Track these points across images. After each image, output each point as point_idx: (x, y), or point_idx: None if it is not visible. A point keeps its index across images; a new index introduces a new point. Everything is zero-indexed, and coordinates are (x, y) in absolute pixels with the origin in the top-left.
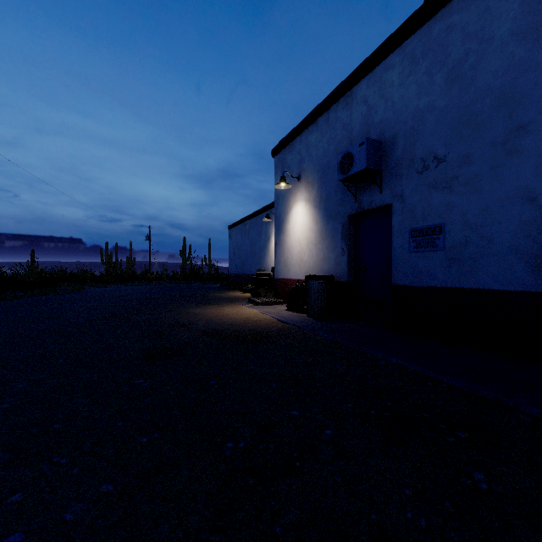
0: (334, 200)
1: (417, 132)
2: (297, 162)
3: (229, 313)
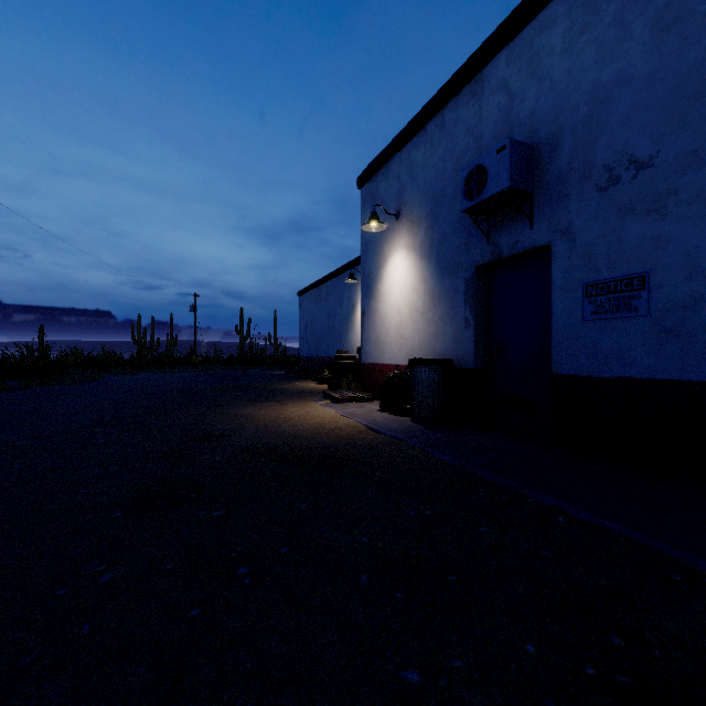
0: (452, 244)
1: (598, 123)
2: (395, 192)
3: (294, 416)
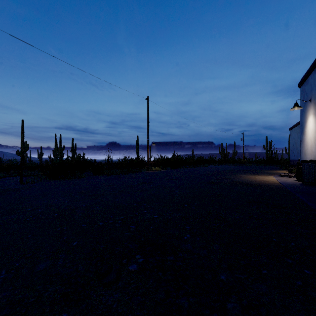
0: None
1: None
2: (309, 90)
3: (257, 178)
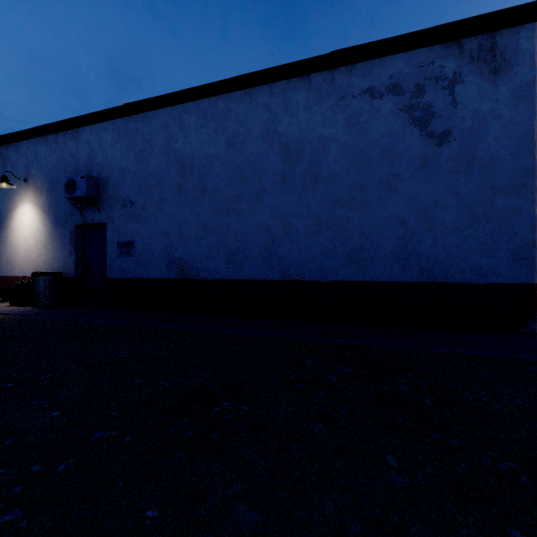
0: (63, 210)
1: (122, 181)
2: (24, 164)
3: None
